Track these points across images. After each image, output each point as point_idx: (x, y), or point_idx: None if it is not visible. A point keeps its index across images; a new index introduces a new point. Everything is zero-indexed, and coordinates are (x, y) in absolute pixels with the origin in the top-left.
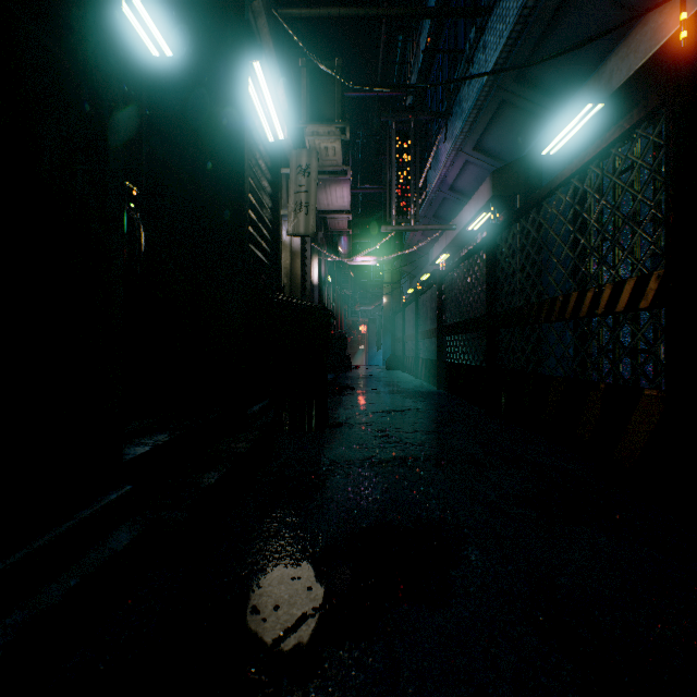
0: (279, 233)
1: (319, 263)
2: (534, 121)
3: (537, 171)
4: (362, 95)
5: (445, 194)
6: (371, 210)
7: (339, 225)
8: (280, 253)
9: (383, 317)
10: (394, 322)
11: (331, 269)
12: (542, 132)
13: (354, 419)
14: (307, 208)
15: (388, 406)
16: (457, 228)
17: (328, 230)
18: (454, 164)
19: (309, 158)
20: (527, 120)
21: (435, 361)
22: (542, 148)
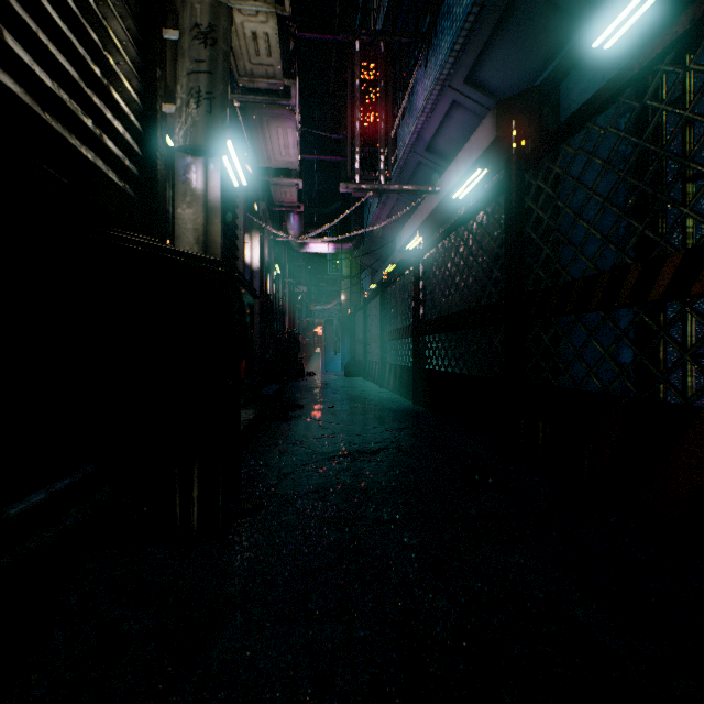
0: (157, 141)
1: (261, 242)
2: (558, 26)
3: (553, 108)
4: (315, 37)
5: (421, 157)
6: (328, 201)
7: (286, 197)
8: (160, 178)
9: (342, 316)
10: (354, 322)
11: (280, 257)
12: (567, 46)
13: (293, 481)
14: (211, 102)
15: (351, 442)
16: (437, 197)
17: (273, 203)
18: (436, 109)
19: (215, 13)
20: (549, 25)
21: (408, 367)
22: (596, 34)
